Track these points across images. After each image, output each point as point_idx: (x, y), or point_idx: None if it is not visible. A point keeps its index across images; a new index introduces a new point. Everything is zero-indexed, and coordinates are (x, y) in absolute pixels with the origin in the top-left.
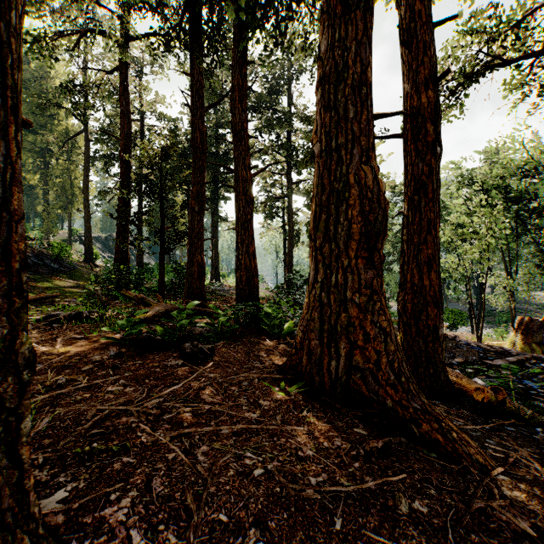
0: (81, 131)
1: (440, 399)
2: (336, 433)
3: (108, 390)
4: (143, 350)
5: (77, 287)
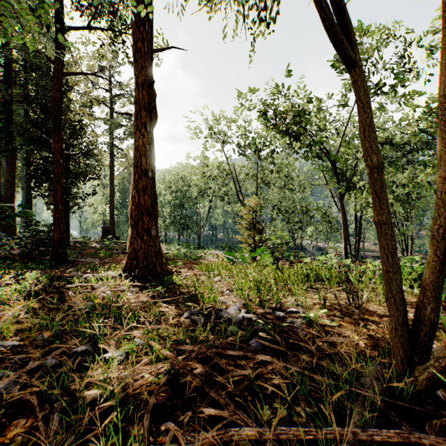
0: None
1: None
2: None
3: None
4: None
5: None
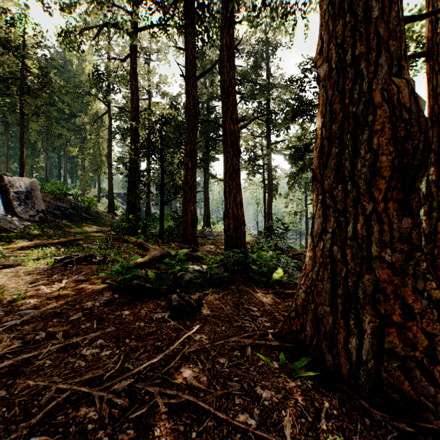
0: (106, 112)
1: None
2: None
3: (82, 354)
4: (133, 297)
5: (100, 232)
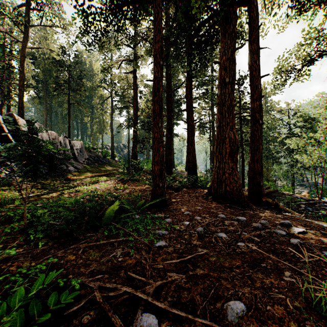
0: (109, 96)
1: (259, 206)
2: (218, 203)
3: None
4: None
5: (114, 170)
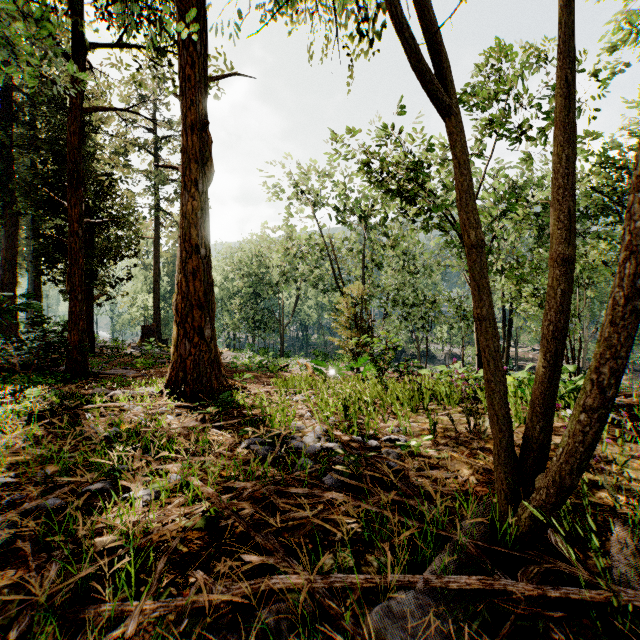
0: None
1: None
2: None
3: None
4: None
5: None
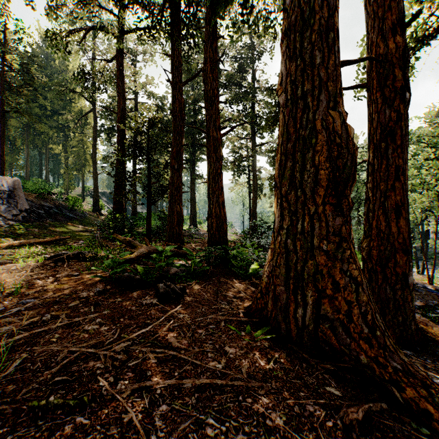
0: (90, 110)
1: (411, 349)
2: (307, 394)
3: (84, 329)
4: (124, 288)
5: (86, 231)
